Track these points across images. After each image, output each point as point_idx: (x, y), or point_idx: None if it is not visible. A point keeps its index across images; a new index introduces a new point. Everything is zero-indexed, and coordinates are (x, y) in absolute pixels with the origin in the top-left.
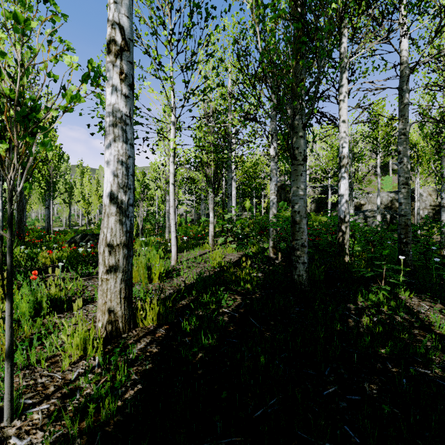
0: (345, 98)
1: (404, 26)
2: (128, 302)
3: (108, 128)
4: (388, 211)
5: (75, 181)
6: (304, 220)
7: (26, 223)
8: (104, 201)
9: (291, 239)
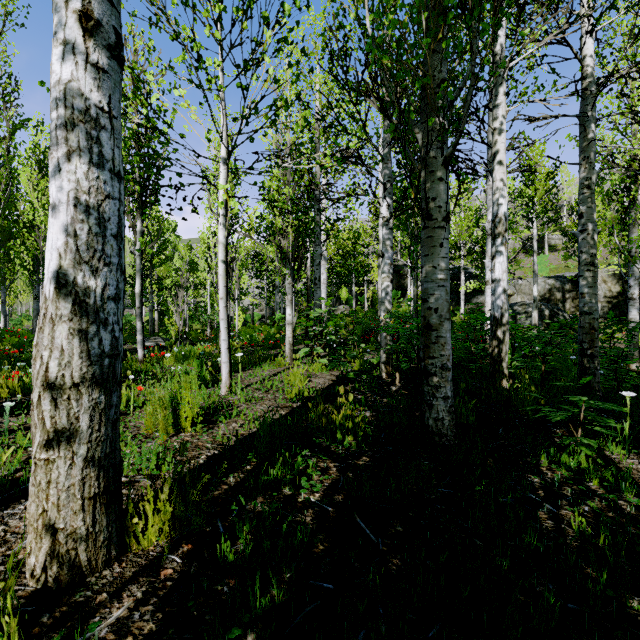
0: (502, 125)
1: (591, 16)
2: (104, 504)
3: (56, 134)
4: (546, 304)
5: None
6: (446, 324)
7: (5, 322)
8: (48, 290)
9: (423, 356)
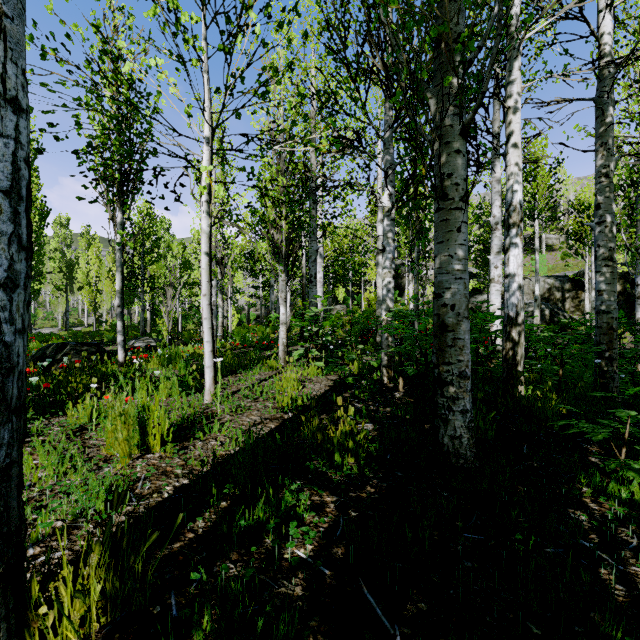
0: (517, 104)
1: None
2: None
3: None
4: (546, 304)
5: (77, 257)
6: (464, 324)
7: None
8: None
9: (437, 362)
